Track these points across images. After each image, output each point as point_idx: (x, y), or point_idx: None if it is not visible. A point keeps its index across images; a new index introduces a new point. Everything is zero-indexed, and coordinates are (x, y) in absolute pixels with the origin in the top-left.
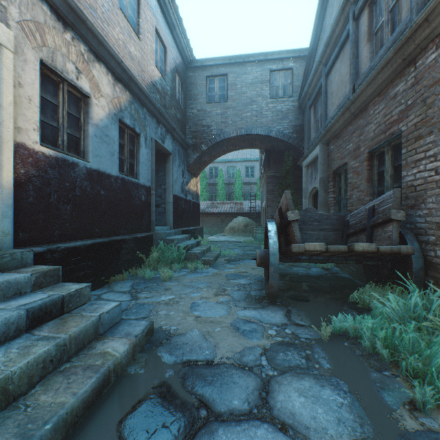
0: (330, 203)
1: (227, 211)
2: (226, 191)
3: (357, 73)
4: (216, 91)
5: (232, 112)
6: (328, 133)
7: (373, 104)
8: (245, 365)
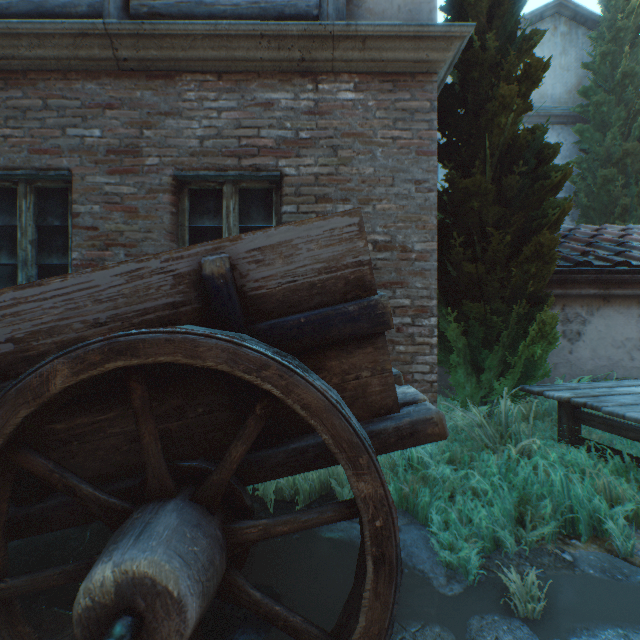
0: None
1: None
2: None
3: None
4: None
5: None
6: None
7: (201, 84)
8: None
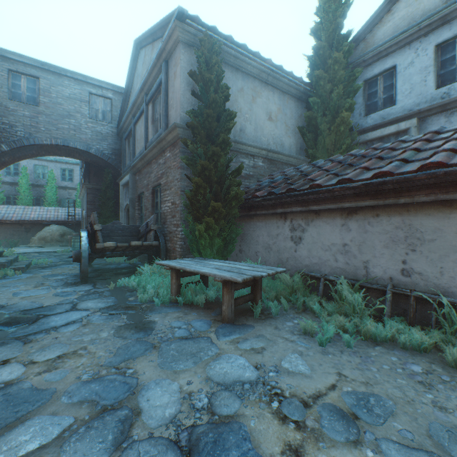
0: (137, 217)
1: (36, 218)
2: (33, 194)
3: (148, 138)
4: (23, 90)
5: (45, 119)
6: (135, 167)
7: (154, 163)
8: (64, 303)
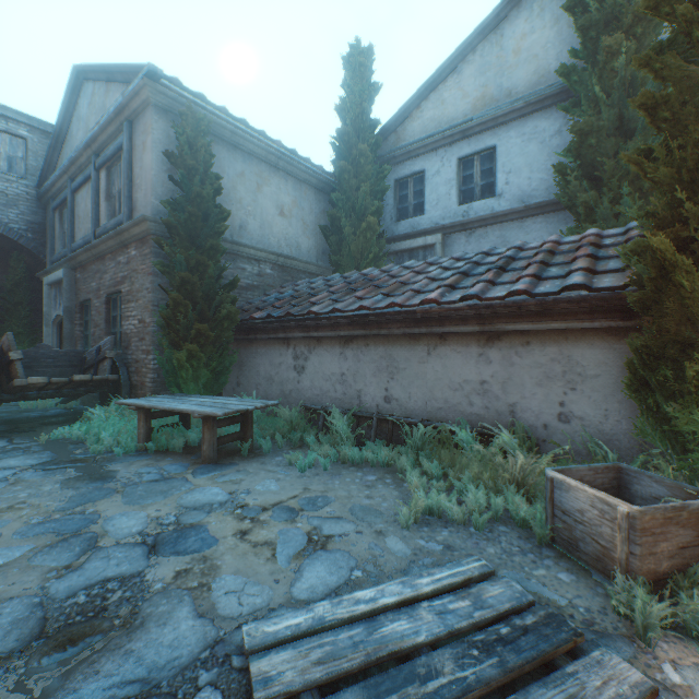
0: (78, 337)
1: None
2: None
3: (99, 220)
4: None
5: None
6: (75, 260)
7: (110, 259)
8: None
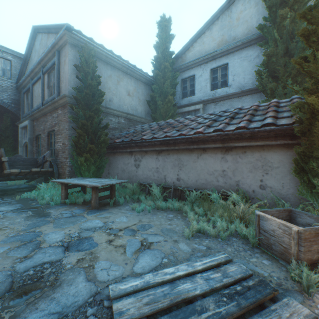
0: (35, 152)
1: None
2: None
3: (44, 97)
4: None
5: None
6: (33, 116)
7: (49, 115)
8: None
